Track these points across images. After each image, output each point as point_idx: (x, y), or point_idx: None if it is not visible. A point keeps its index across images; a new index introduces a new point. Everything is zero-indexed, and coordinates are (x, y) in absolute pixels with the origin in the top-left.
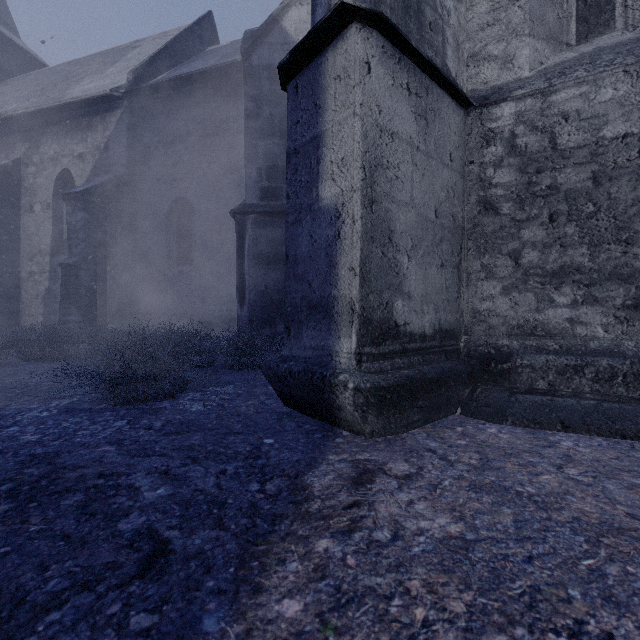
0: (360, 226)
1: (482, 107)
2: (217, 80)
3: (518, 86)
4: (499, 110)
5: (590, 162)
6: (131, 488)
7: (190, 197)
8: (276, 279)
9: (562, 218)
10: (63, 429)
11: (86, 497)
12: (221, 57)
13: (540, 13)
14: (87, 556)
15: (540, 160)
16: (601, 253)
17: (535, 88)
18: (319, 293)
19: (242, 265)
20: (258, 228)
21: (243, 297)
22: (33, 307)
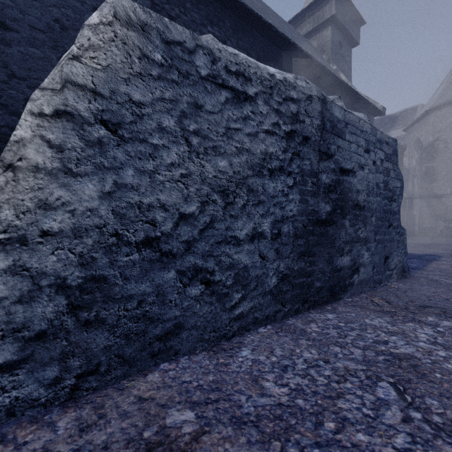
0: (418, 217)
1: (440, 198)
2: None
3: (446, 195)
4: (442, 199)
5: None
6: None
7: None
8: None
9: (451, 213)
10: None
11: None
12: None
13: (451, 184)
14: None
15: (448, 206)
16: None
17: (448, 196)
18: (412, 223)
19: None
20: None
21: None
22: None
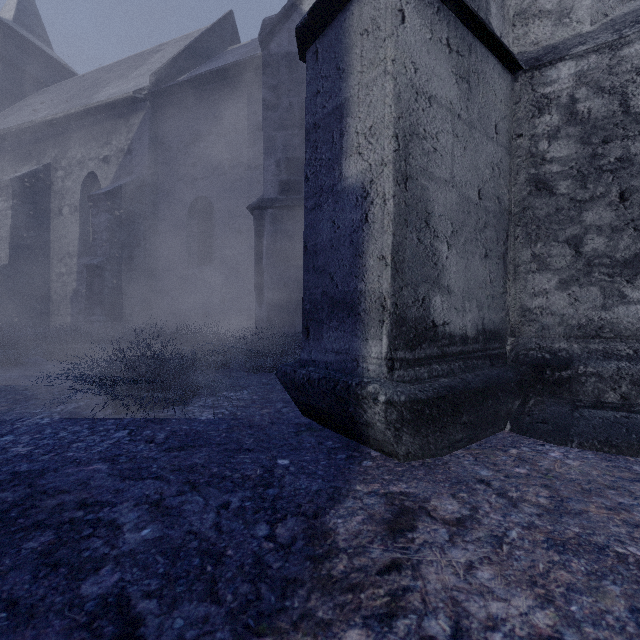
0: (392, 206)
1: (533, 70)
2: (237, 77)
3: (578, 42)
4: (555, 71)
5: None
6: (112, 526)
7: (210, 196)
8: (295, 277)
9: (637, 196)
10: (58, 440)
11: (55, 537)
12: (241, 55)
13: None
14: None
15: (608, 127)
16: None
17: (601, 42)
18: (342, 288)
19: (260, 262)
20: (277, 223)
21: (261, 296)
22: (62, 307)
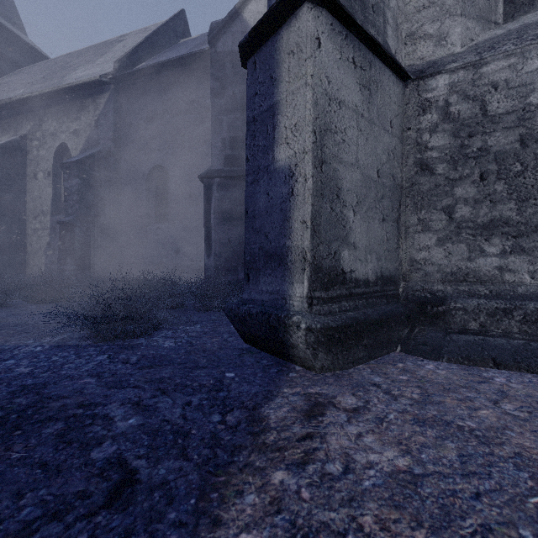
0: (311, 184)
1: (419, 79)
2: (188, 66)
3: (451, 60)
4: (434, 82)
5: (518, 126)
6: (106, 418)
7: (166, 165)
8: (238, 233)
9: (492, 177)
10: (52, 362)
11: (65, 426)
12: (192, 47)
13: None
14: (60, 484)
15: (472, 125)
16: (528, 208)
17: (467, 61)
18: (275, 244)
19: (209, 222)
20: (222, 190)
21: (210, 249)
22: (37, 258)
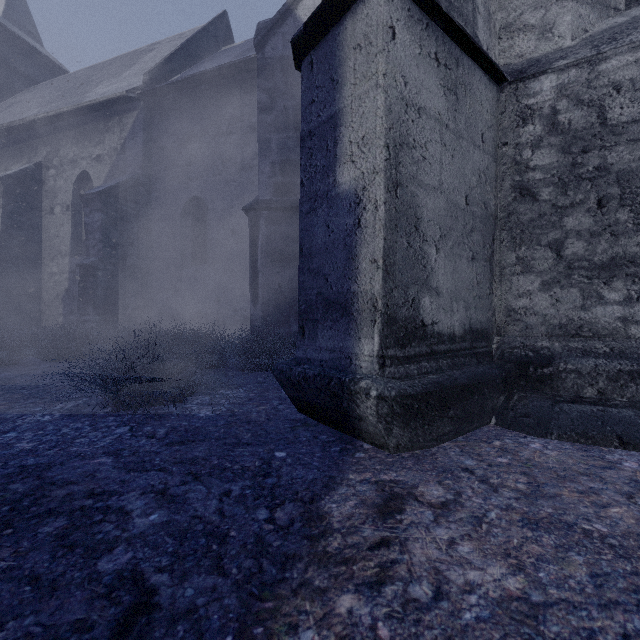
0: (383, 212)
1: (518, 82)
2: (231, 78)
3: (559, 56)
4: (538, 84)
5: None
6: (121, 512)
7: (204, 196)
8: (290, 277)
9: (613, 203)
10: (61, 436)
11: (69, 523)
12: (235, 55)
13: None
14: (53, 609)
15: (586, 138)
16: None
17: (580, 57)
18: (336, 289)
19: (255, 263)
20: (271, 225)
21: (256, 296)
22: (53, 307)
